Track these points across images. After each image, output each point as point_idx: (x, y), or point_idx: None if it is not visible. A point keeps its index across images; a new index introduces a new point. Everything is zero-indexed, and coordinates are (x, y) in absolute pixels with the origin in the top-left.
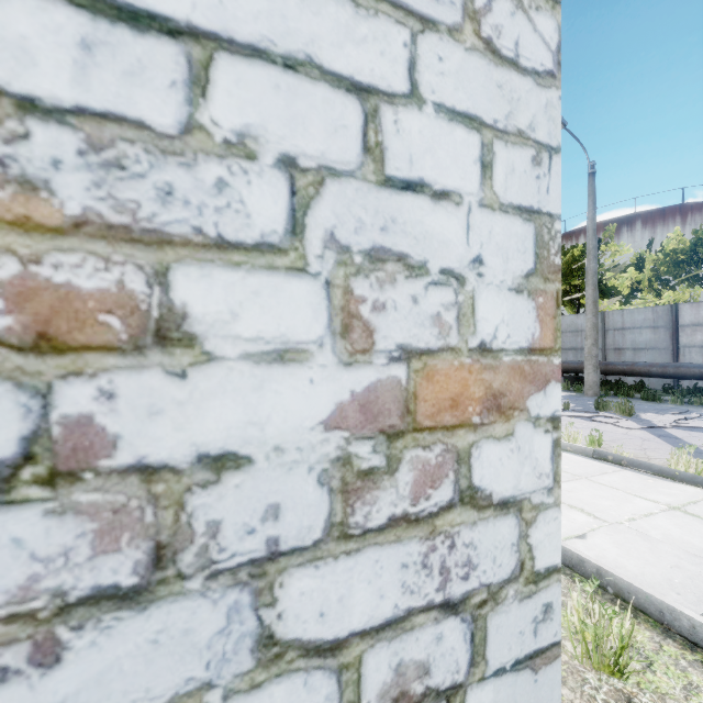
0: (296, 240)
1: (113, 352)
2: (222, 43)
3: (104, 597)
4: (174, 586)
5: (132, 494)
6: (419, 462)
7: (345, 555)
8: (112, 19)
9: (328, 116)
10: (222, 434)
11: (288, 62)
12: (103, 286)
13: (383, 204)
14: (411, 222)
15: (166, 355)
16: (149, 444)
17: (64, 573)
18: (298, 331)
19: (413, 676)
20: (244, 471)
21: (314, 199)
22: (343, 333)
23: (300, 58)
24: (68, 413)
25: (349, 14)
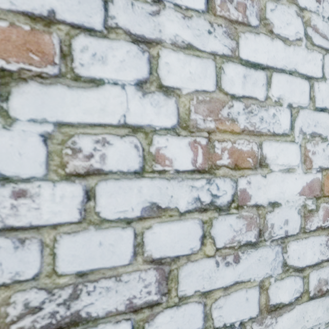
0: (292, 131)
1: (250, 169)
2: (274, 69)
3: (248, 244)
4: (263, 243)
5: (254, 213)
6: (324, 208)
7: (304, 238)
8: (250, 67)
9: (300, 89)
10: (274, 195)
11: (290, 72)
12: (248, 149)
13: (315, 117)
14: (322, 122)
15: (261, 170)
16: (258, 198)
17: (240, 236)
18: (292, 162)
19: (323, 284)
20: (279, 208)
21: (296, 117)
22: (304, 162)
23: (293, 70)
24: (241, 188)
25: (305, 53)
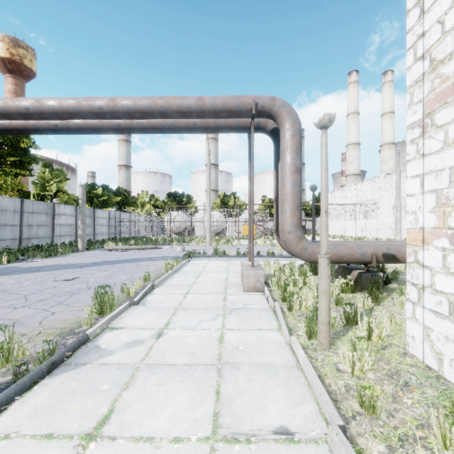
0: None
1: None
2: None
3: None
4: None
5: None
6: None
7: None
8: None
9: None
10: None
11: None
12: None
13: None
14: None
15: None
16: None
17: None
18: None
19: None
20: None
21: None
22: None
23: None
24: None
25: None
